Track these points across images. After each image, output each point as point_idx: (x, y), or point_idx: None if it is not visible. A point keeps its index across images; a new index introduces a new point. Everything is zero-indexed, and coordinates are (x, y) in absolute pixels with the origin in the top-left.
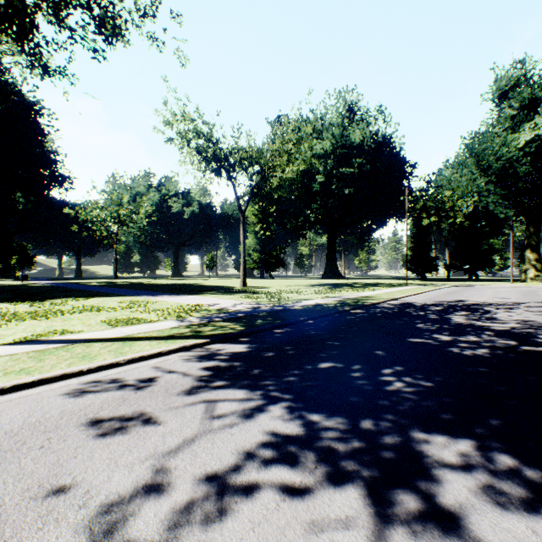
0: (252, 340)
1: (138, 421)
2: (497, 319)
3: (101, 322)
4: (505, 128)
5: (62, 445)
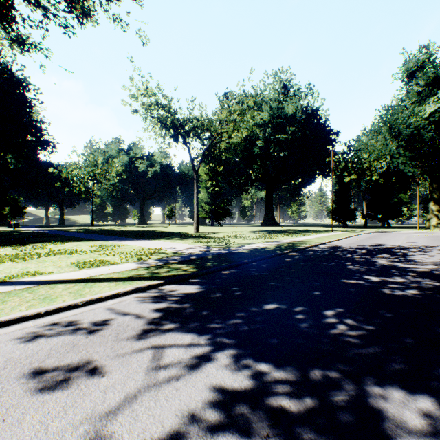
0: (202, 280)
1: (82, 371)
2: (416, 261)
3: (70, 264)
4: (412, 102)
5: None
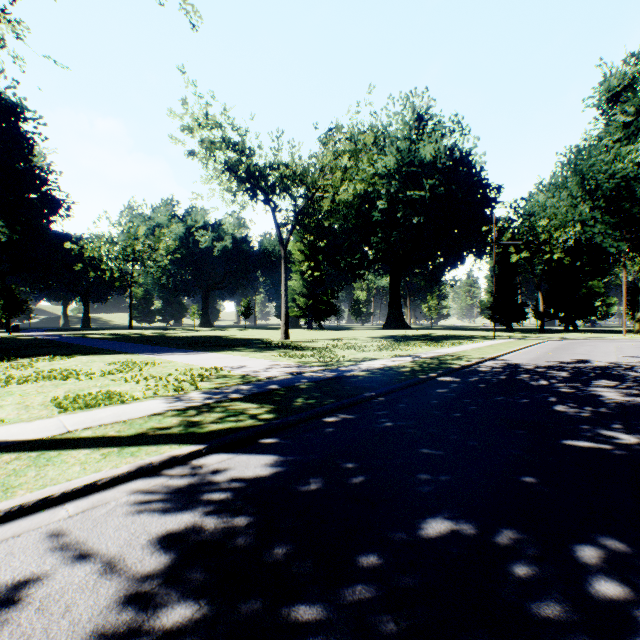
0: (285, 442)
1: None
2: None
3: (50, 400)
4: (615, 140)
5: None
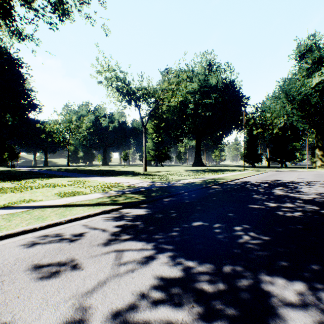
0: (149, 206)
1: (68, 266)
2: (303, 192)
3: (54, 194)
4: (303, 75)
5: (10, 287)
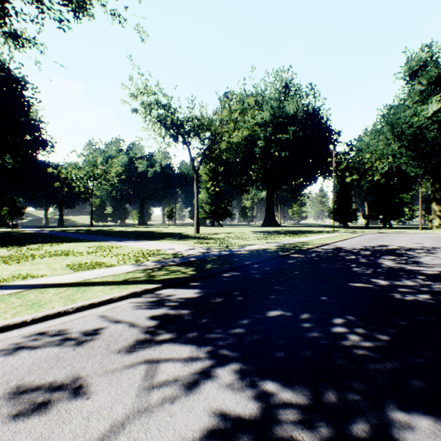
0: (202, 284)
1: (64, 392)
2: (423, 263)
3: (65, 266)
4: (414, 101)
5: None
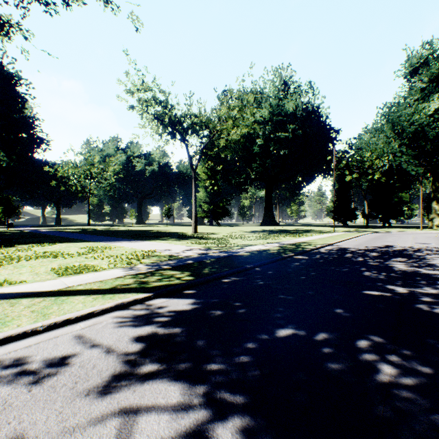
0: (199, 292)
1: None
2: (438, 266)
3: (50, 270)
4: (415, 99)
5: None
